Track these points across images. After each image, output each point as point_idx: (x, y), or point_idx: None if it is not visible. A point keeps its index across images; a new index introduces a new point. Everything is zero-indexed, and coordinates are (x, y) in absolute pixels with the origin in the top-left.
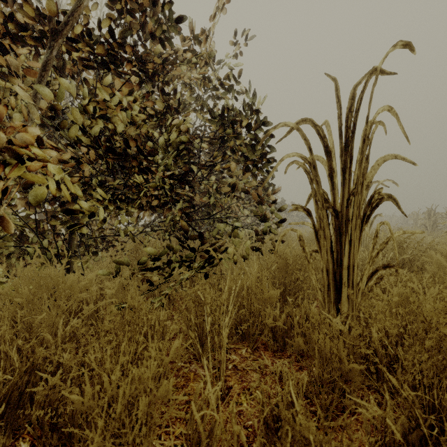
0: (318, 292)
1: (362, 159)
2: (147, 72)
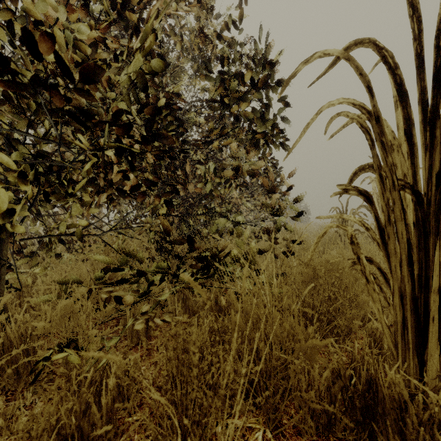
0: (384, 331)
1: None
2: (114, 1)
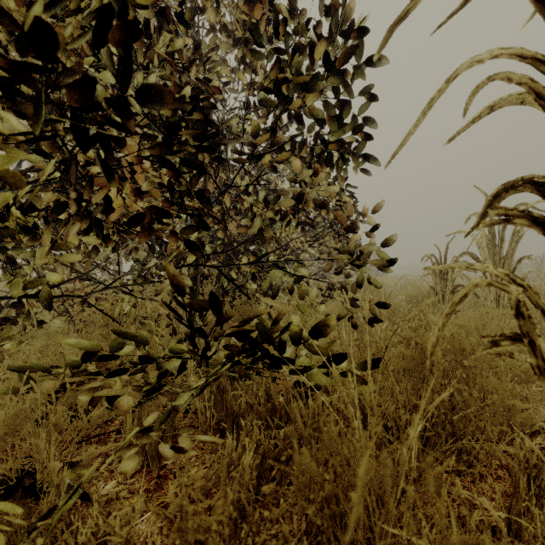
0: None
1: None
2: None
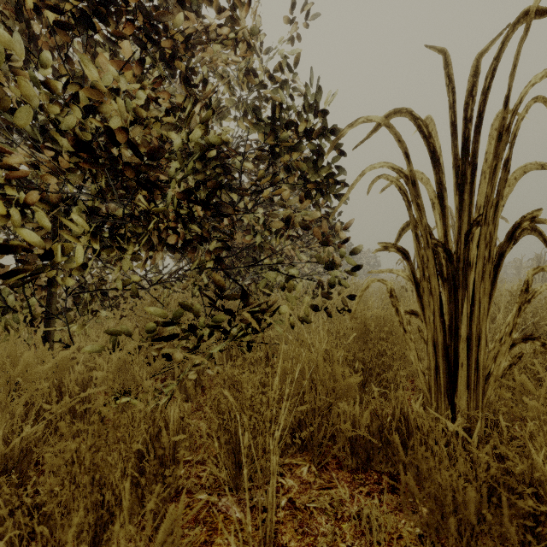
0: (419, 377)
1: (496, 167)
2: (163, 52)
